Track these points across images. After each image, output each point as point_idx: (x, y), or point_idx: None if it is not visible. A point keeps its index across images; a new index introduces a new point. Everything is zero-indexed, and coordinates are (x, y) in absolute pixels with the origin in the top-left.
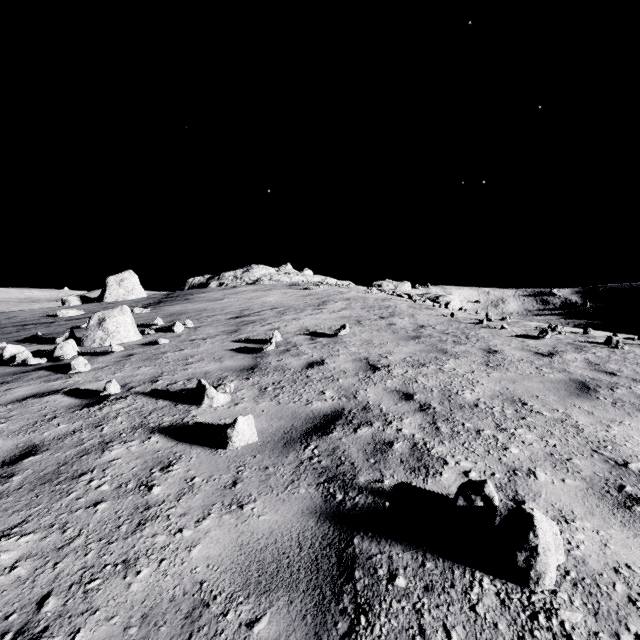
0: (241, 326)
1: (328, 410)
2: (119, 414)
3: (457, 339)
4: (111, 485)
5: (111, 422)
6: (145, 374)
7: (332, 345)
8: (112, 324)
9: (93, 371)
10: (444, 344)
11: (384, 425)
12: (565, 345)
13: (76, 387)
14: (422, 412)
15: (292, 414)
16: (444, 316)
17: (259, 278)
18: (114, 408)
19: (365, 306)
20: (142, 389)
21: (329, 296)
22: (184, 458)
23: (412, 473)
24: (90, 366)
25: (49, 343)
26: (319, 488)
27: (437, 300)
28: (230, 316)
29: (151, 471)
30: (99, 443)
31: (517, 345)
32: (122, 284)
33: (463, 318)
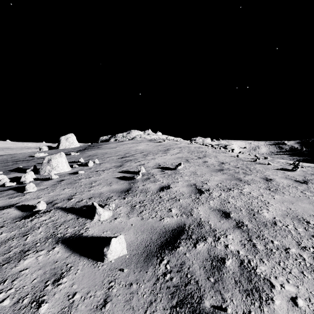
0: (124, 163)
1: (174, 225)
2: (41, 225)
3: (245, 171)
4: (11, 299)
5: (34, 232)
6: (66, 194)
7: (174, 175)
8: (55, 162)
9: (38, 191)
10: (238, 174)
11: (215, 241)
12: (310, 175)
13: (24, 202)
14: (239, 229)
15: (151, 228)
16: (233, 157)
17: (135, 136)
18: (40, 220)
19: (189, 151)
20: (61, 205)
21: (170, 146)
22: (72, 270)
23: (248, 297)
24: (38, 187)
25: (24, 172)
26: (172, 313)
27: (226, 147)
28: (119, 157)
29: (45, 284)
30: (20, 251)
31: (282, 175)
32: (67, 140)
33: (243, 158)
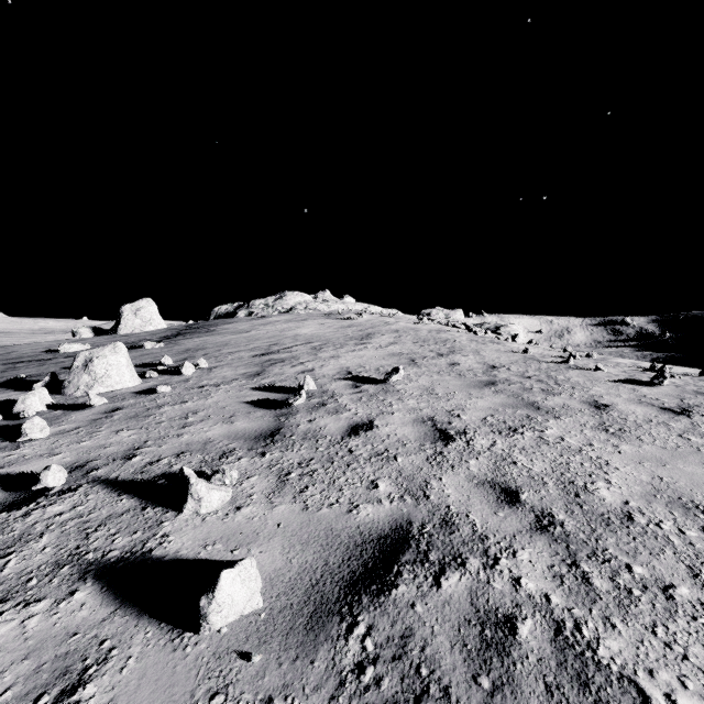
0: (266, 367)
1: (385, 525)
2: (49, 527)
3: (545, 386)
4: None
5: (28, 547)
6: (121, 443)
7: (382, 396)
8: (101, 366)
9: (54, 437)
10: (531, 394)
11: (486, 567)
12: (694, 395)
13: (15, 467)
14: (544, 534)
15: (326, 534)
16: (516, 352)
17: (293, 306)
18: (48, 513)
19: (418, 340)
20: (106, 472)
21: (374, 327)
22: (114, 659)
23: None
24: (54, 428)
25: (27, 389)
26: None
27: (498, 331)
28: (255, 353)
29: None
30: None
31: (630, 395)
32: (138, 314)
33: (540, 355)
